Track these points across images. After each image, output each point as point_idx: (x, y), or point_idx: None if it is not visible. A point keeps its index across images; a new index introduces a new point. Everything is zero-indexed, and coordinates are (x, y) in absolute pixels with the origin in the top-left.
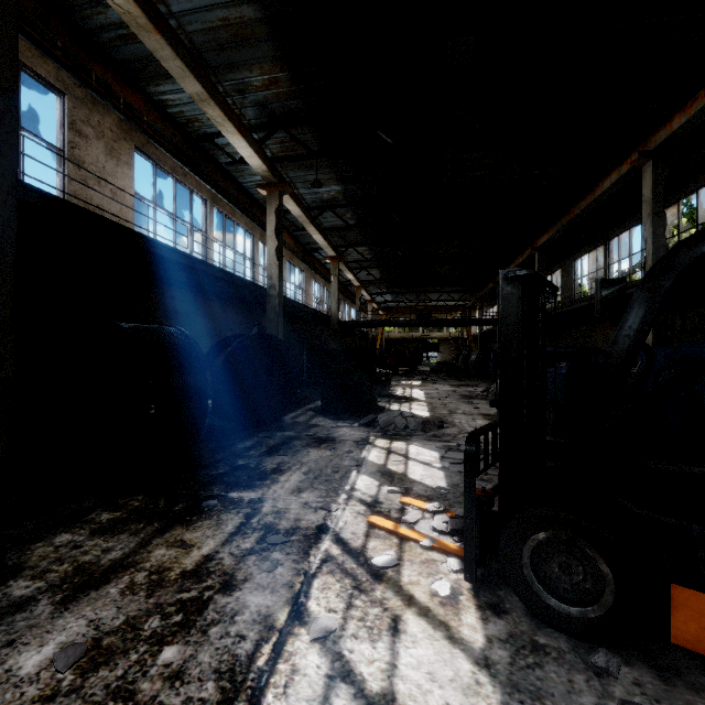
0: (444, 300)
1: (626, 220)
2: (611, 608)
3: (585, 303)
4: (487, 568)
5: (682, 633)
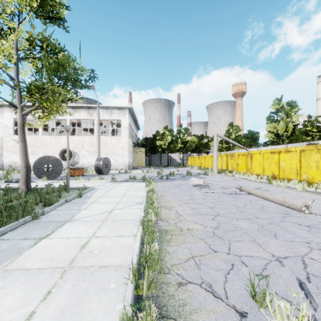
0: None
1: None
2: None
3: None
4: None
5: None
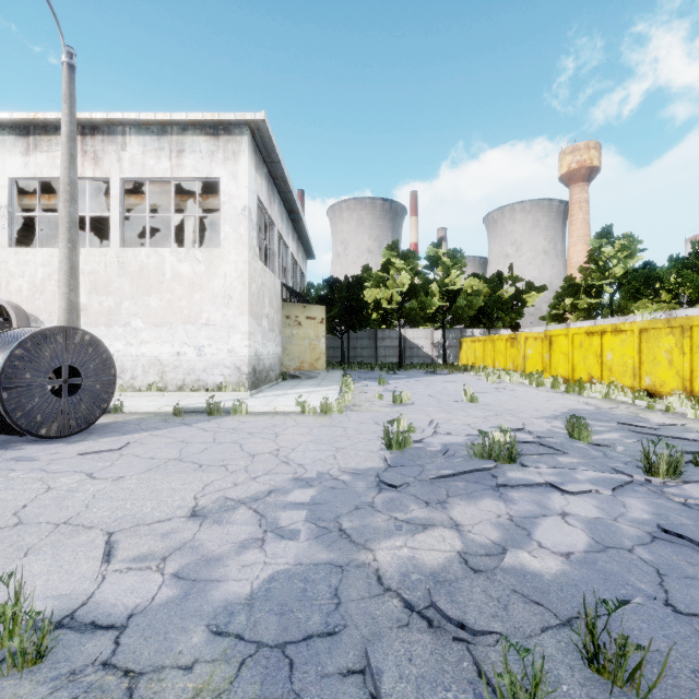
0: None
1: None
2: None
3: None
4: None
5: None
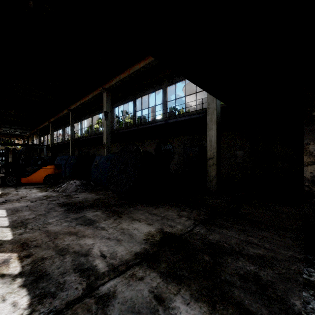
0: (13, 131)
1: (76, 120)
2: (16, 182)
3: (63, 143)
4: (3, 186)
5: (22, 182)
